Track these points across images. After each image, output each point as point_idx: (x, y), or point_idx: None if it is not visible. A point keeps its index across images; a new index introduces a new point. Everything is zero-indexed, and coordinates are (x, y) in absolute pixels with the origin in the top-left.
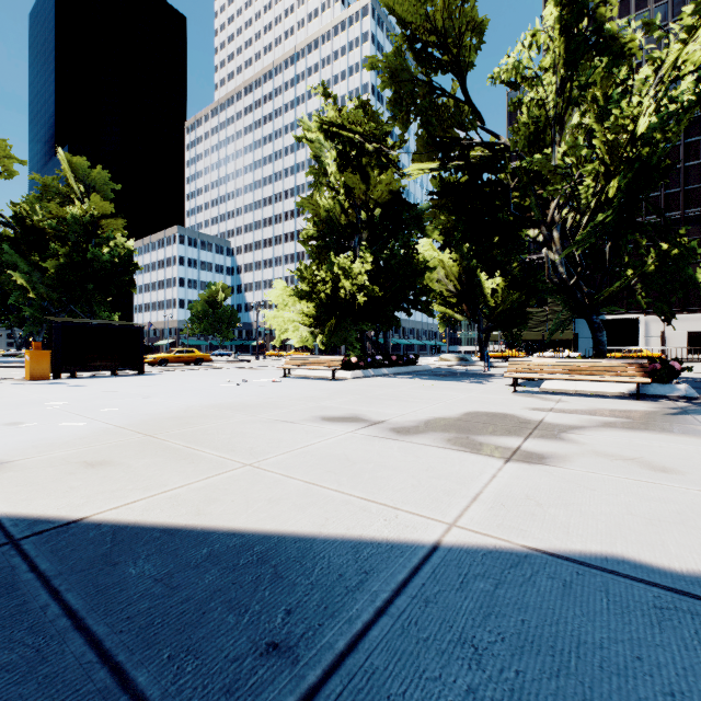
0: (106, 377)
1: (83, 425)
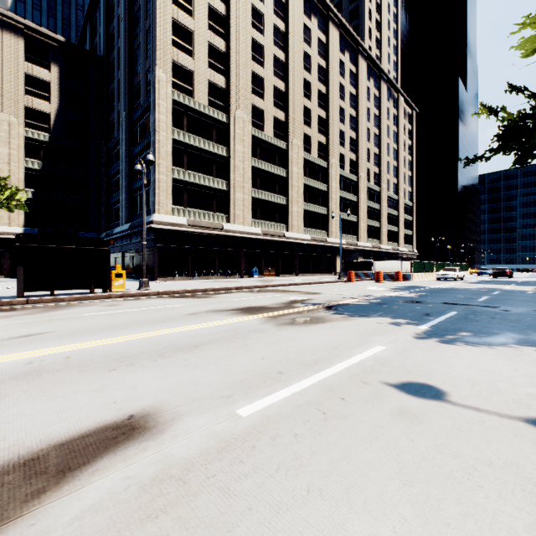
0: (68, 293)
1: None
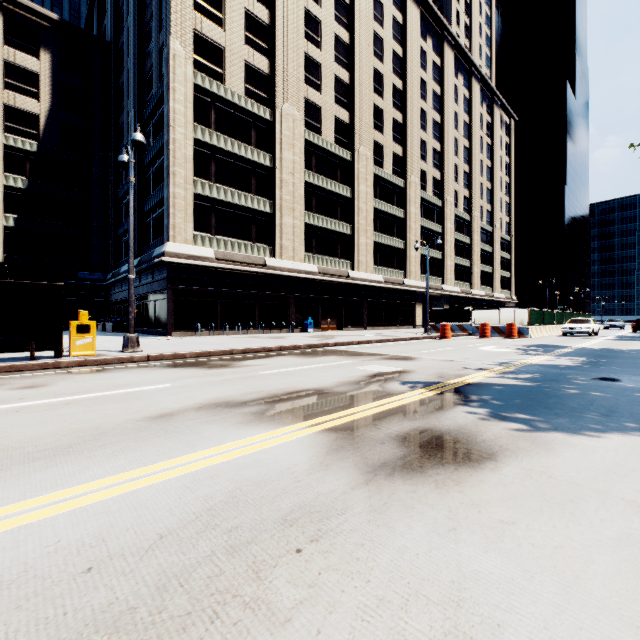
0: None
1: (99, 338)
